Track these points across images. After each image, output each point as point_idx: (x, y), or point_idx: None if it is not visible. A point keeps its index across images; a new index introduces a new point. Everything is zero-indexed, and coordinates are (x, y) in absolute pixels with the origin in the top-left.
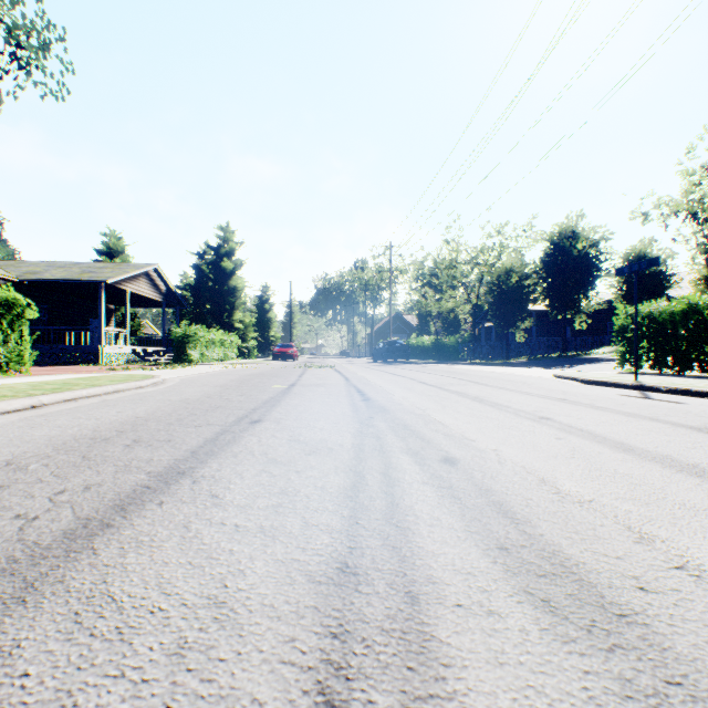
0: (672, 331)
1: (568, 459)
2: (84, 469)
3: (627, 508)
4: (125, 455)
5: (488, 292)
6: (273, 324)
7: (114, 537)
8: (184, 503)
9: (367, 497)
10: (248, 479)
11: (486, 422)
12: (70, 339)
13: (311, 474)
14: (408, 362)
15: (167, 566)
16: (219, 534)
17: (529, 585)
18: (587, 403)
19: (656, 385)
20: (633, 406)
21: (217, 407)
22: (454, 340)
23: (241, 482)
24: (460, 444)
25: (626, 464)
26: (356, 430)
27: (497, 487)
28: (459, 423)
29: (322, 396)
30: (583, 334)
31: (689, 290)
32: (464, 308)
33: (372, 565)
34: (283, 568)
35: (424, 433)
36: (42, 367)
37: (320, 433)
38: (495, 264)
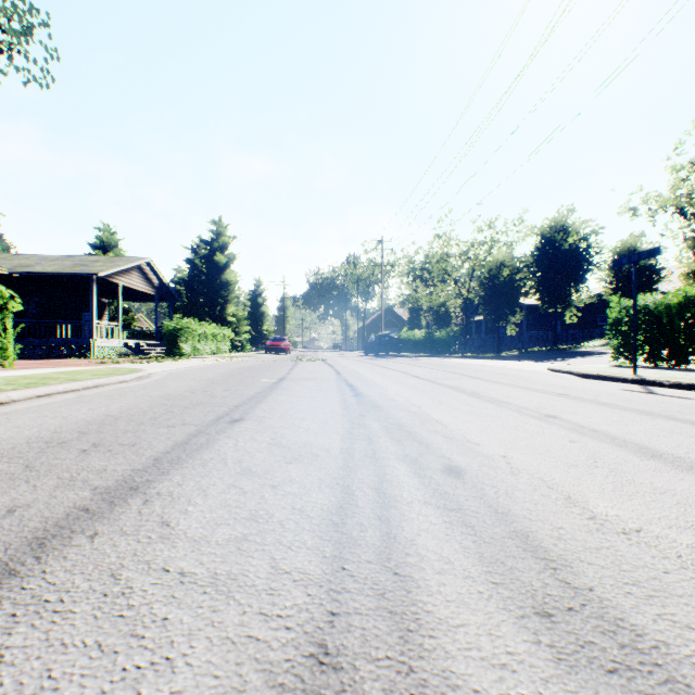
0: (668, 324)
1: (591, 469)
2: (19, 483)
3: (689, 542)
4: (76, 463)
5: (479, 286)
6: (266, 318)
7: (10, 594)
8: (122, 536)
9: (357, 525)
10: (212, 498)
11: (488, 420)
12: (62, 332)
13: (289, 489)
14: (400, 355)
15: (63, 654)
16: (155, 590)
17: (599, 694)
18: (591, 398)
19: (658, 379)
20: (641, 402)
21: (198, 404)
22: (445, 333)
23: (203, 503)
24: (464, 448)
25: (662, 475)
26: (346, 431)
27: (516, 509)
28: (459, 422)
29: (311, 391)
30: (573, 328)
31: (677, 284)
32: (455, 301)
33: (361, 650)
34: (232, 655)
35: (421, 434)
36: (32, 361)
37: (305, 434)
38: (485, 259)
